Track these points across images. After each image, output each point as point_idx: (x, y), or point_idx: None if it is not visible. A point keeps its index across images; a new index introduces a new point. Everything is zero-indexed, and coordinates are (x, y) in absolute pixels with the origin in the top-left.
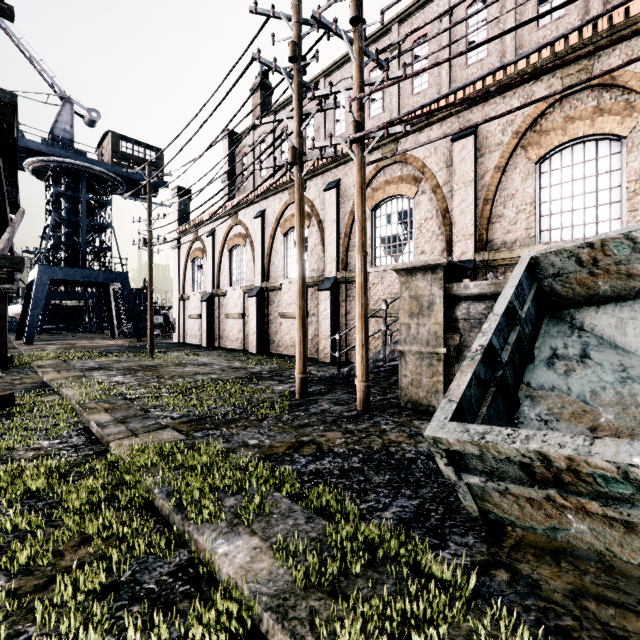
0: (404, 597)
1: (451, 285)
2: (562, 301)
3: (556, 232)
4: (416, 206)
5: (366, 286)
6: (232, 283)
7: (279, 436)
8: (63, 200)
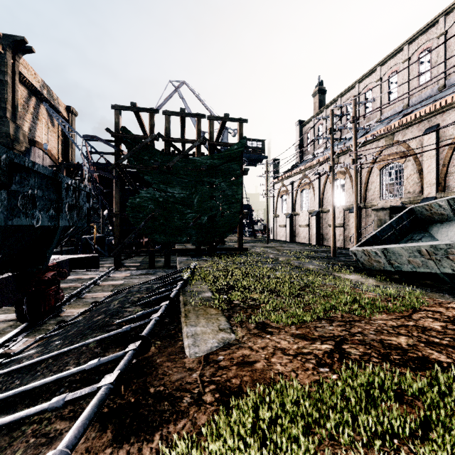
0: (339, 270)
1: (392, 215)
2: (425, 222)
3: None
4: (405, 168)
5: (357, 216)
6: (302, 208)
7: (323, 261)
8: None
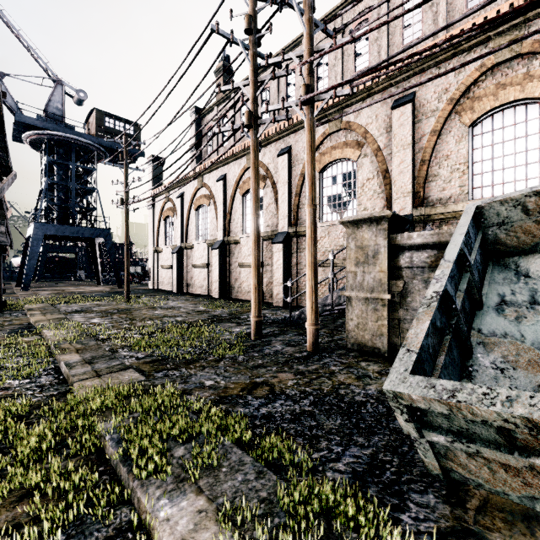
0: None
1: (395, 235)
2: (506, 249)
3: (488, 189)
4: (359, 168)
5: (315, 237)
6: (198, 238)
7: (234, 377)
8: (55, 167)
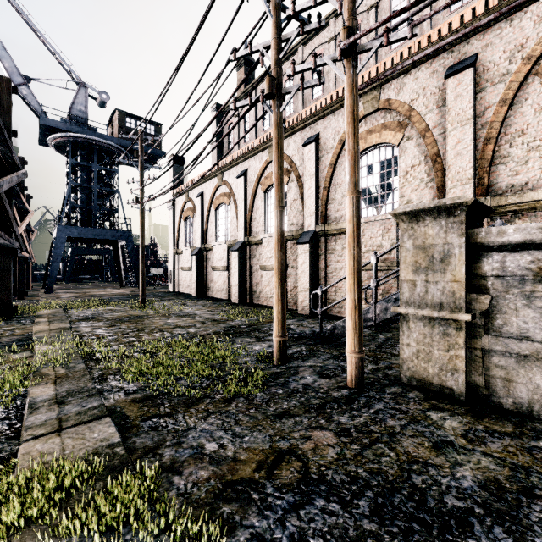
0: None
1: (476, 230)
2: None
3: None
4: (401, 153)
5: (359, 234)
6: (218, 238)
7: (248, 436)
8: (78, 170)
